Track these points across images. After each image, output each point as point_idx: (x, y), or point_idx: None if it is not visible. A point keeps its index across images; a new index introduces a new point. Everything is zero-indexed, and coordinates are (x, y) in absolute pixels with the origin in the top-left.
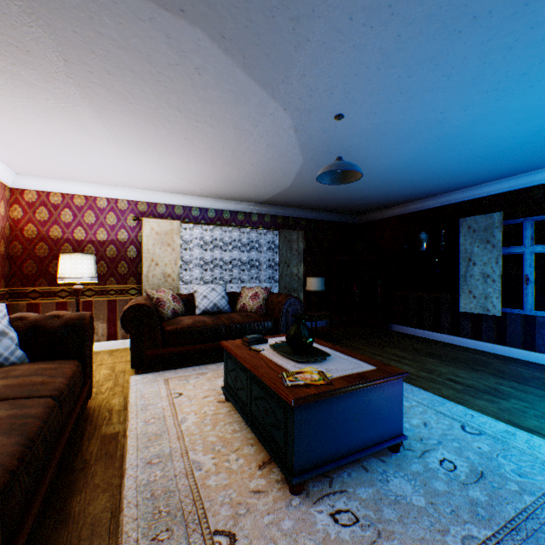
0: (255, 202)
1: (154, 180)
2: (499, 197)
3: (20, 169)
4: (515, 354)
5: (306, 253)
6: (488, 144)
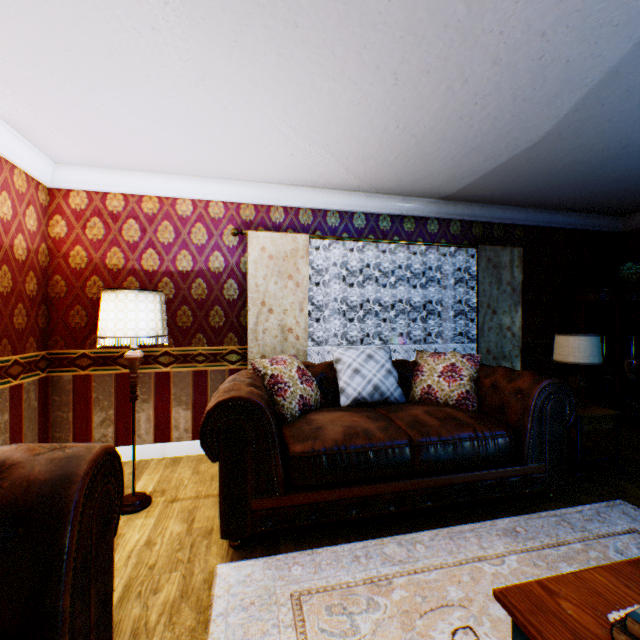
0: (435, 196)
1: (266, 152)
2: None
3: (53, 151)
4: None
5: (523, 288)
6: None
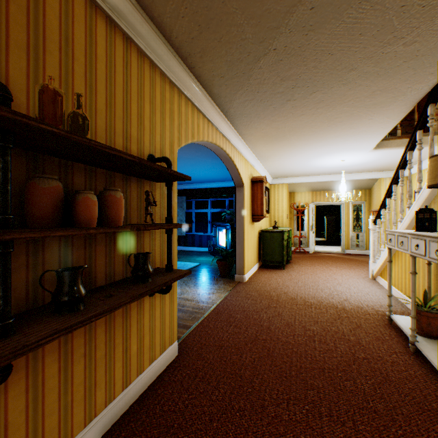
0: None
1: None
2: (185, 191)
3: None
4: (190, 249)
5: None
6: None
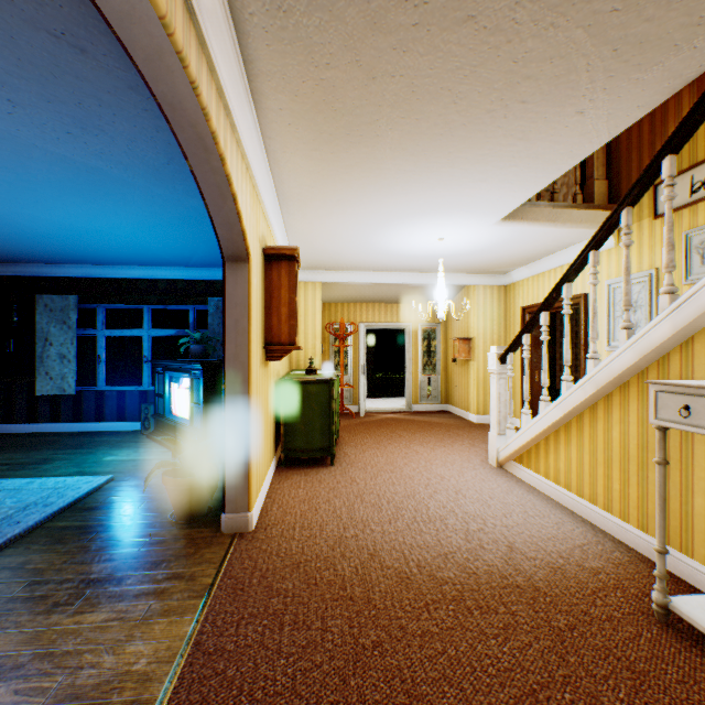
0: None
1: None
2: (77, 281)
3: None
4: (90, 428)
5: None
6: (41, 235)
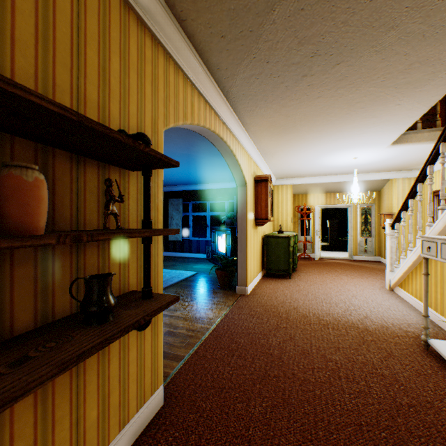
0: None
1: None
2: (182, 192)
3: None
4: (187, 255)
5: None
6: (172, 176)
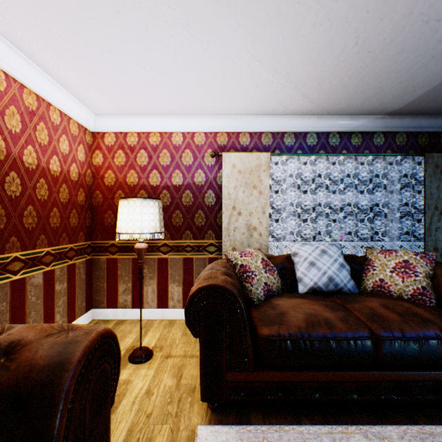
0: (382, 112)
1: (236, 87)
2: None
3: (93, 106)
4: None
5: None
6: None
